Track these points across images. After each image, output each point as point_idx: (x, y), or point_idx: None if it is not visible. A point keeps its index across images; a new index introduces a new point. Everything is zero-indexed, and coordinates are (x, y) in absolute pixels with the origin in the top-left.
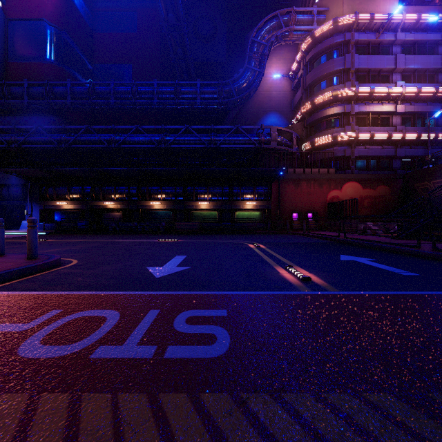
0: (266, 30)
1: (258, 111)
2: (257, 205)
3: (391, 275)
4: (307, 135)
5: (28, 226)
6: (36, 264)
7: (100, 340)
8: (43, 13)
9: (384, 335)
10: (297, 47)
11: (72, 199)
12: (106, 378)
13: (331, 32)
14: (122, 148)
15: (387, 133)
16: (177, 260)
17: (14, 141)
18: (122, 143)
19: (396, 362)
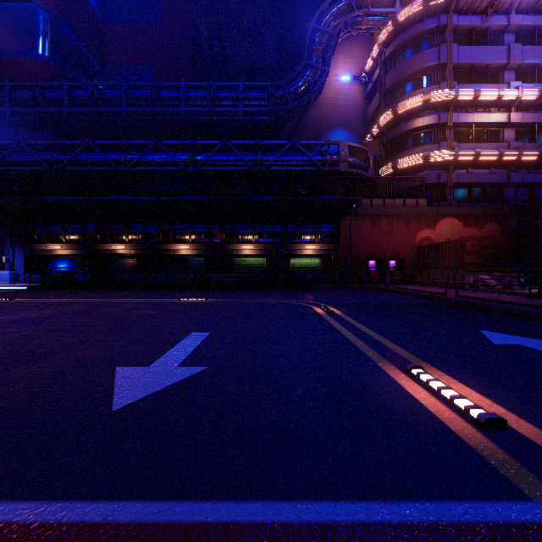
0: (332, 13)
1: (320, 126)
2: (321, 249)
3: None
4: (387, 155)
5: None
6: None
7: None
8: None
9: None
10: (371, 41)
11: (69, 241)
12: None
13: (421, 15)
14: (136, 171)
15: (497, 151)
16: (188, 343)
17: None
18: (136, 164)
19: None
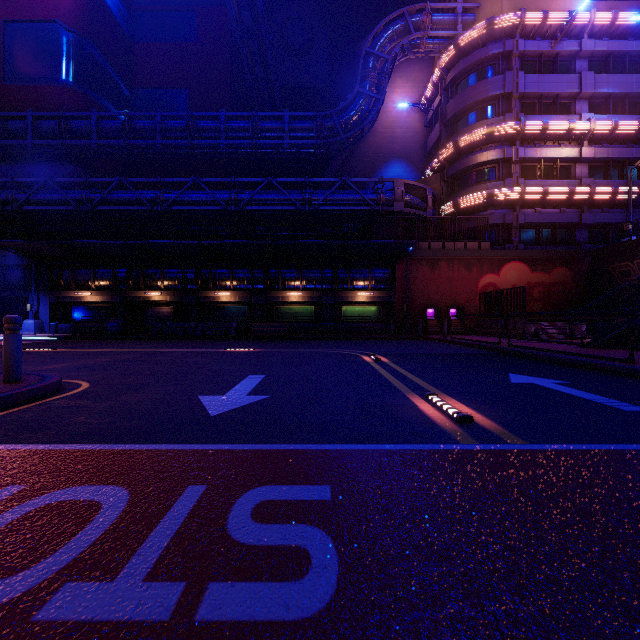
0: (388, 36)
1: (375, 158)
2: (374, 296)
3: (604, 410)
4: (448, 192)
5: (5, 328)
6: (12, 393)
7: (71, 565)
8: (57, 12)
9: None
10: (432, 63)
11: (98, 287)
12: None
13: (484, 39)
14: (173, 211)
15: (567, 189)
16: (249, 382)
17: (12, 201)
18: (173, 204)
19: None
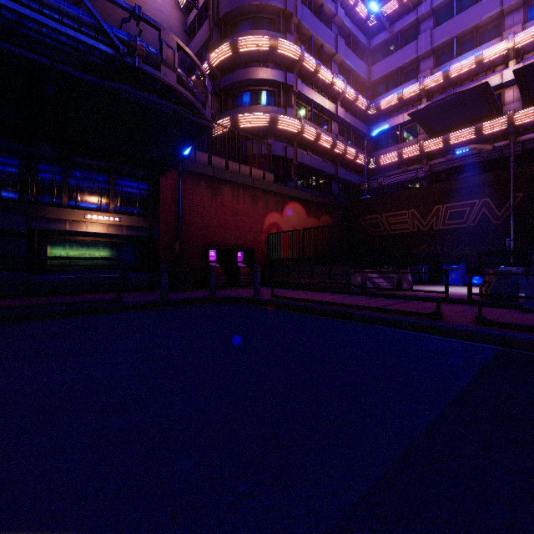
0: None
1: None
2: (122, 225)
3: None
4: (220, 109)
5: None
6: None
7: None
8: None
9: None
10: None
11: None
12: None
13: None
14: None
15: (331, 139)
16: None
17: None
18: None
19: None
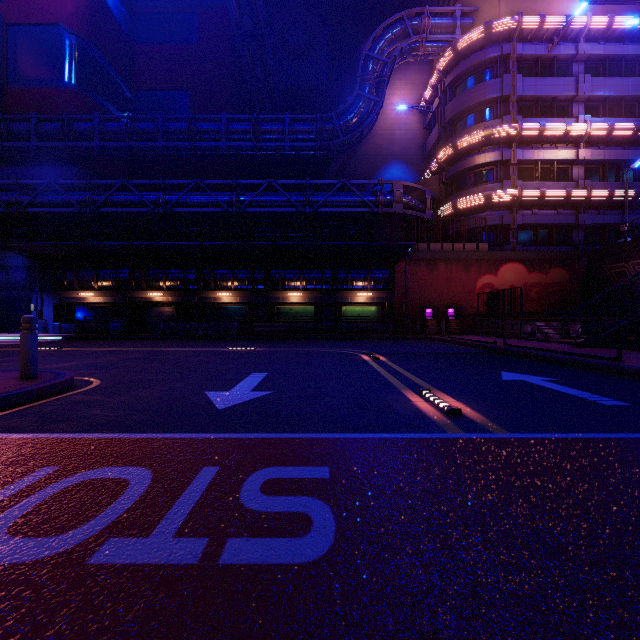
0: (387, 39)
1: (375, 159)
2: (374, 297)
3: (585, 404)
4: (447, 193)
5: (23, 328)
6: (32, 388)
7: (111, 526)
8: (60, 15)
9: (599, 517)
10: (431, 65)
11: (101, 288)
12: (109, 609)
13: (482, 42)
14: (175, 212)
15: (564, 191)
16: (252, 379)
17: (16, 202)
18: (175, 205)
19: (633, 573)
